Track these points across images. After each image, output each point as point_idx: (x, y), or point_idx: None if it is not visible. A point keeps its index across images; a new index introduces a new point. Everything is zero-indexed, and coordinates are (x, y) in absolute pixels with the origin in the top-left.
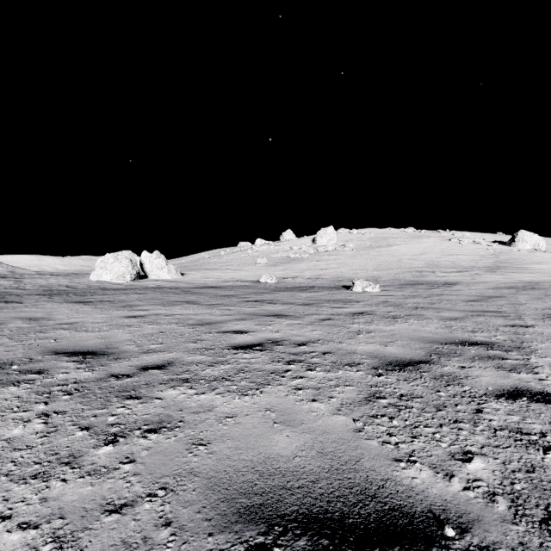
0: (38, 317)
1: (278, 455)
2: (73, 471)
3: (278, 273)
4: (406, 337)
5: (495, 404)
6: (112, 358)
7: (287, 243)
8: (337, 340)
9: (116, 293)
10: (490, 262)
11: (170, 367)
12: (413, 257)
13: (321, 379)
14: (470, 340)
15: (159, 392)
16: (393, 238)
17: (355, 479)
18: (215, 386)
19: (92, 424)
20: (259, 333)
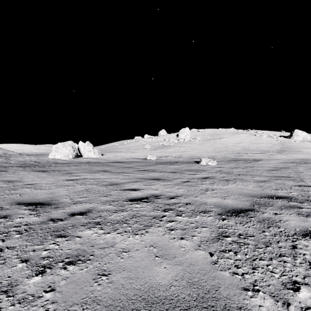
0: (14, 180)
1: (159, 285)
2: (8, 299)
3: (157, 154)
4: (236, 193)
5: (304, 241)
6: (53, 207)
7: (162, 137)
8: (193, 195)
9: (63, 165)
10: (278, 147)
11: (89, 213)
12: (234, 145)
13: (186, 222)
14: (276, 195)
15: (80, 232)
16: (223, 134)
17: (216, 308)
18: (117, 228)
19: (30, 258)
20: (146, 190)
